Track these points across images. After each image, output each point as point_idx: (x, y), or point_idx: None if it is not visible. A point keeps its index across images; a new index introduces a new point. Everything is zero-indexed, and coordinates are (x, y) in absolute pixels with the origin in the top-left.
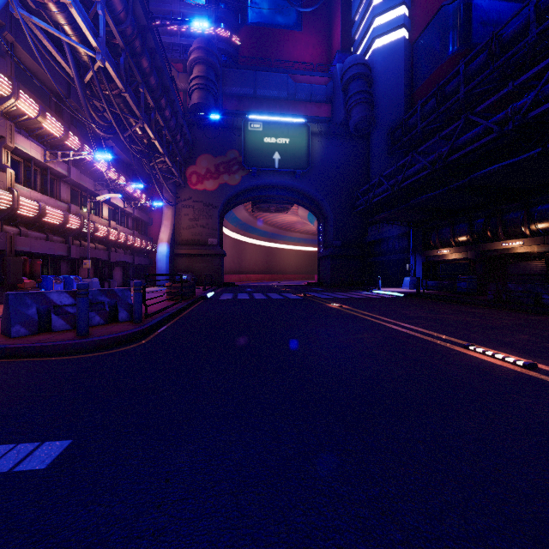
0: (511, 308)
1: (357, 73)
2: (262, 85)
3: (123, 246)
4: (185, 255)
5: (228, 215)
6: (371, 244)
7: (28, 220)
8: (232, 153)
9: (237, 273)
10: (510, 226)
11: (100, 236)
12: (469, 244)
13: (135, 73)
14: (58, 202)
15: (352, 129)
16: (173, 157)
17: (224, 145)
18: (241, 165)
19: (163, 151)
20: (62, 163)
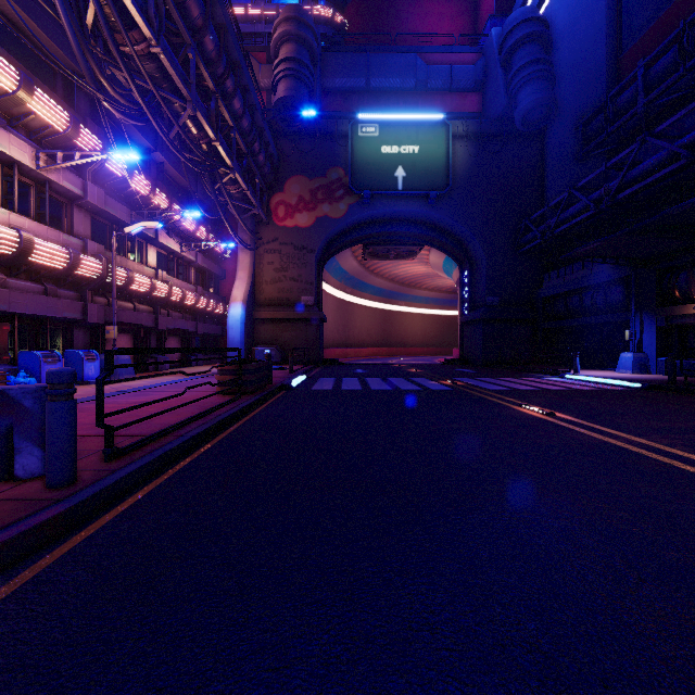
0: None
1: (527, 33)
2: (377, 72)
3: (180, 308)
4: (269, 320)
5: (330, 265)
6: (550, 300)
7: (5, 261)
8: (334, 171)
9: (342, 345)
10: None
11: (140, 291)
12: None
13: (179, 25)
14: (65, 235)
15: (518, 123)
16: (252, 180)
17: (323, 161)
18: (348, 189)
19: (231, 163)
20: (72, 175)
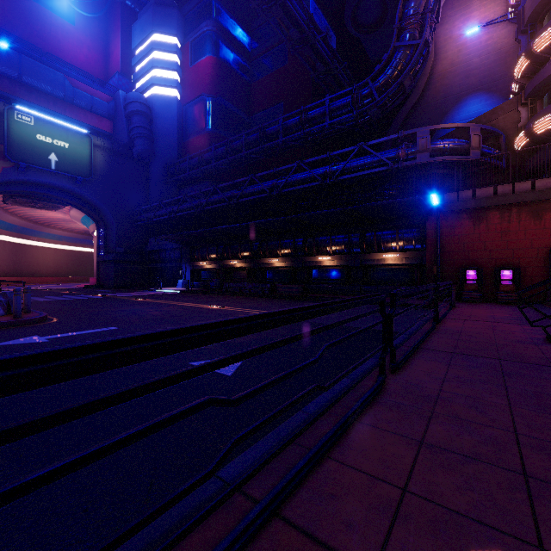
0: (231, 295)
1: (140, 110)
2: (30, 73)
3: None
4: None
5: None
6: (152, 252)
7: None
8: None
9: None
10: (234, 252)
11: None
12: (217, 260)
13: None
14: None
15: (135, 155)
16: None
17: None
18: (2, 155)
19: None
20: None
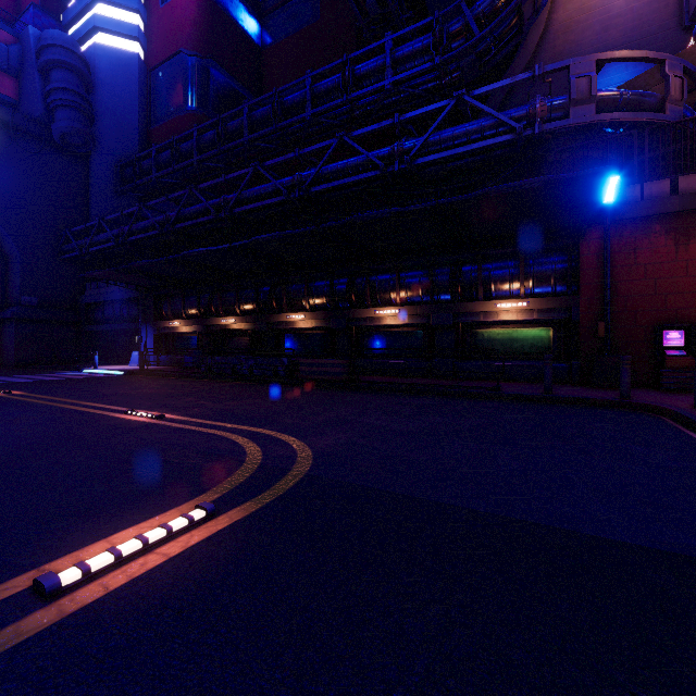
0: (215, 378)
1: (66, 61)
2: None
3: None
4: None
5: None
6: (91, 306)
7: None
8: None
9: None
10: (228, 305)
11: None
12: (199, 318)
13: None
14: None
15: (57, 138)
16: None
17: None
18: None
19: None
20: None
